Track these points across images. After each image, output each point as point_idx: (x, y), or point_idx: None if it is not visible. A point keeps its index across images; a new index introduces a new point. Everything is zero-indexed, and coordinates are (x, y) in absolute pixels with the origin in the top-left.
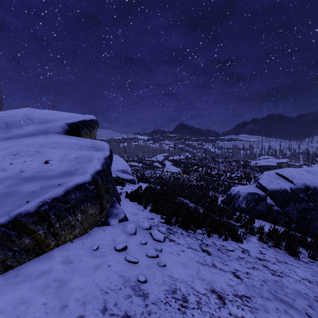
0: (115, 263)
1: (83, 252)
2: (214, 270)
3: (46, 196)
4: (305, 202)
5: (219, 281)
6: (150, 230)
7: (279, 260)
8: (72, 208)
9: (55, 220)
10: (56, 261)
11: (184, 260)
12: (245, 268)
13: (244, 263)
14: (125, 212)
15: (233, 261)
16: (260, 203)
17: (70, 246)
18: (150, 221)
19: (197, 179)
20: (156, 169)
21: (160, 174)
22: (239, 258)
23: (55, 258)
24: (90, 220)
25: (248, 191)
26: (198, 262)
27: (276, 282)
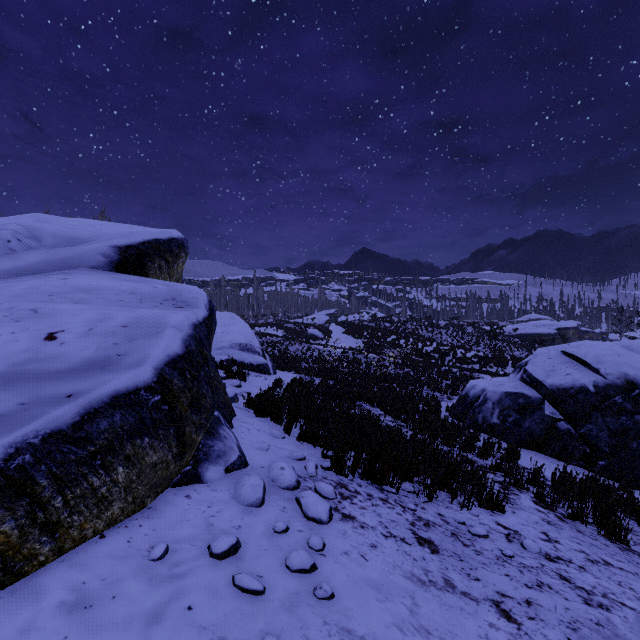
0: (206, 596)
1: (125, 568)
2: (450, 599)
3: (29, 428)
4: (627, 415)
5: (466, 634)
6: (298, 493)
7: (592, 557)
8: (101, 456)
9: (52, 491)
10: (46, 604)
11: (377, 574)
12: (522, 587)
13: (517, 572)
14: (243, 444)
15: (490, 568)
16: (529, 416)
17: (94, 550)
18: (299, 465)
19: (396, 363)
20: (313, 341)
21: (320, 352)
22: (503, 556)
23: (47, 594)
24: (152, 478)
25: (505, 388)
26: (411, 577)
27: (598, 627)
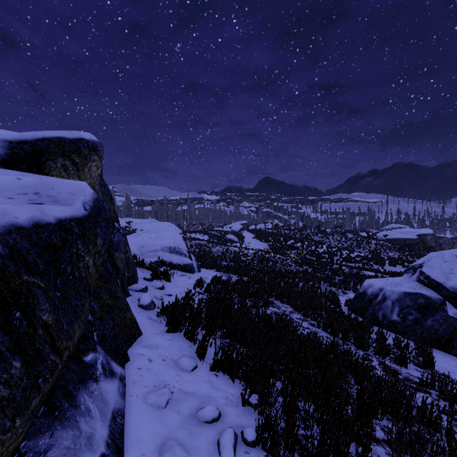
0: None
1: None
2: None
3: None
4: None
5: None
6: None
7: None
8: None
9: None
10: None
11: None
12: None
13: None
14: (131, 400)
15: None
16: (431, 316)
17: None
18: (209, 439)
19: (296, 261)
20: (230, 244)
21: (236, 253)
22: None
23: None
24: None
25: (403, 289)
26: None
27: None
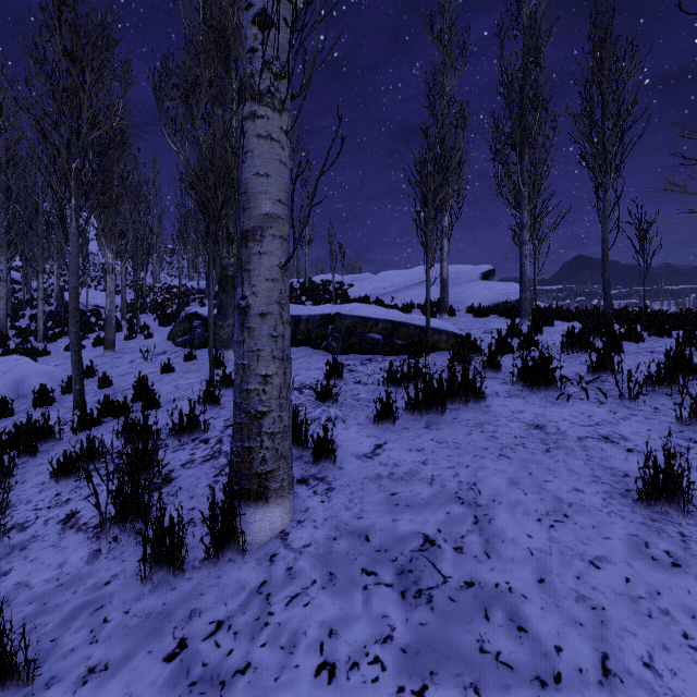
0: None
1: None
2: None
3: None
4: None
5: None
6: None
7: None
8: None
9: None
10: None
11: None
12: None
13: None
14: None
15: None
16: None
17: None
18: None
19: None
20: None
21: None
22: None
23: None
24: None
25: None
26: None
27: None
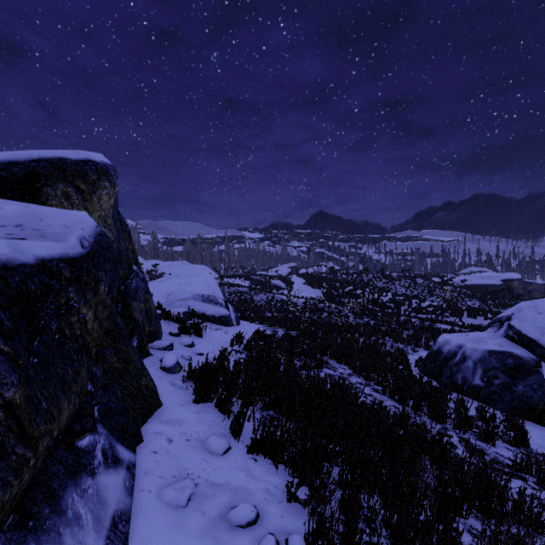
0: None
1: None
2: None
3: None
4: None
5: None
6: None
7: None
8: None
9: None
10: None
11: None
12: None
13: None
14: (140, 496)
15: None
16: (522, 380)
17: None
18: None
19: (355, 312)
20: (276, 291)
21: (283, 302)
22: None
23: None
24: None
25: (487, 346)
26: None
27: None
